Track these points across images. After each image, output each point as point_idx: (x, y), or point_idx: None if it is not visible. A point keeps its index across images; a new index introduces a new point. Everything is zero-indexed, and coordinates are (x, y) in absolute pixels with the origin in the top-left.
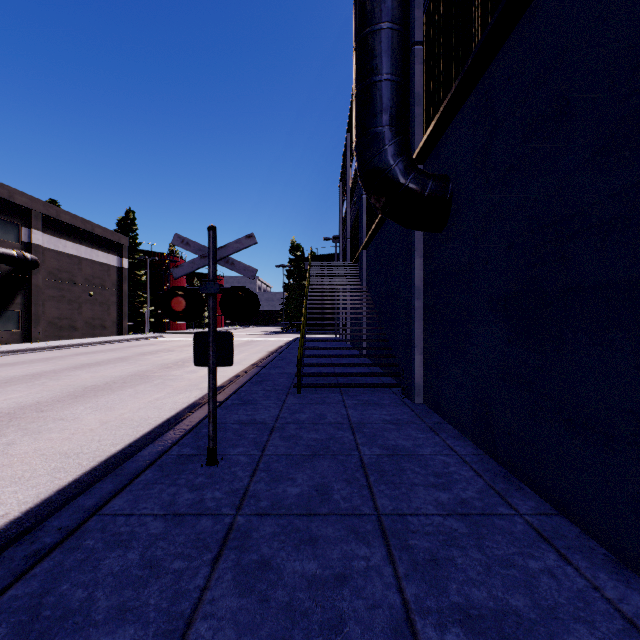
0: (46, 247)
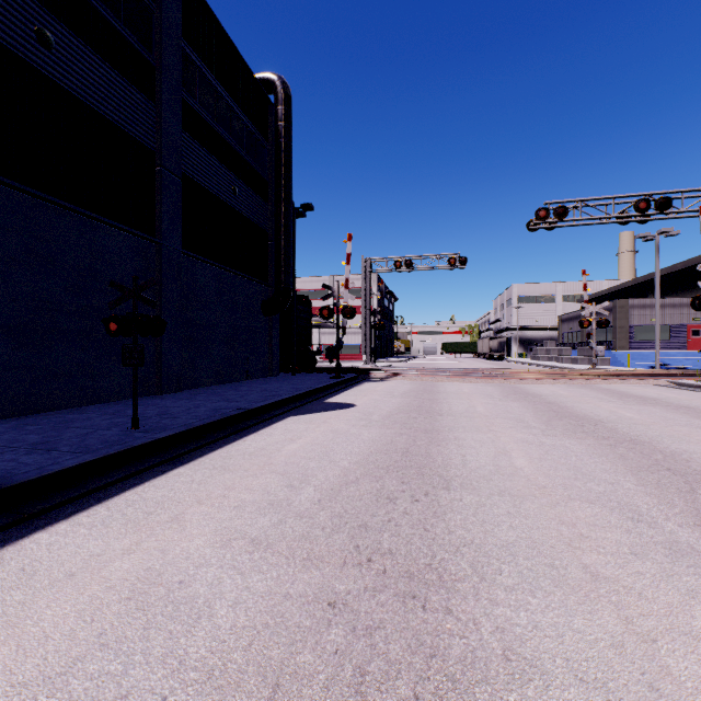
0: None
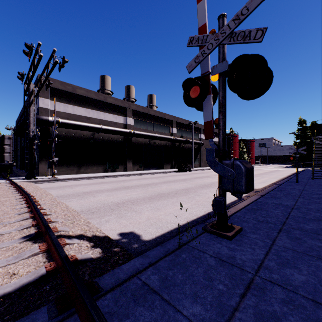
0: (203, 139)
